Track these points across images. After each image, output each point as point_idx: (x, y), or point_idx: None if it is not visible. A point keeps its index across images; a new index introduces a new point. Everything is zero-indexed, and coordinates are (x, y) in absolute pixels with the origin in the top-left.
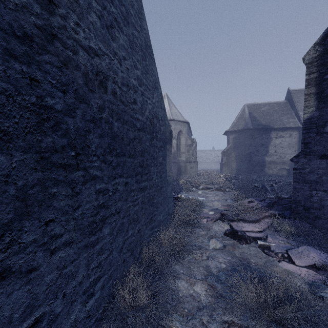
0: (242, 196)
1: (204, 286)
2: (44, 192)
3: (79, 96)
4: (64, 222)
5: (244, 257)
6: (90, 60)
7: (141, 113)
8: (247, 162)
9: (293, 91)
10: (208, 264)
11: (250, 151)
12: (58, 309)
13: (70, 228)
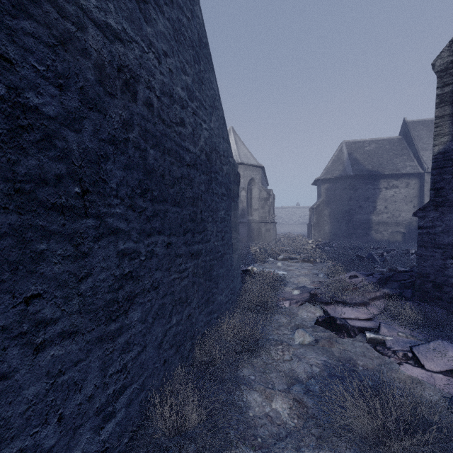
0: (340, 268)
1: (287, 401)
2: (23, 248)
3: (88, 98)
4: (60, 300)
5: (347, 357)
6: (107, 45)
7: (192, 140)
8: (345, 222)
9: (411, 123)
10: (292, 367)
11: (350, 208)
12: (50, 441)
13: (72, 309)
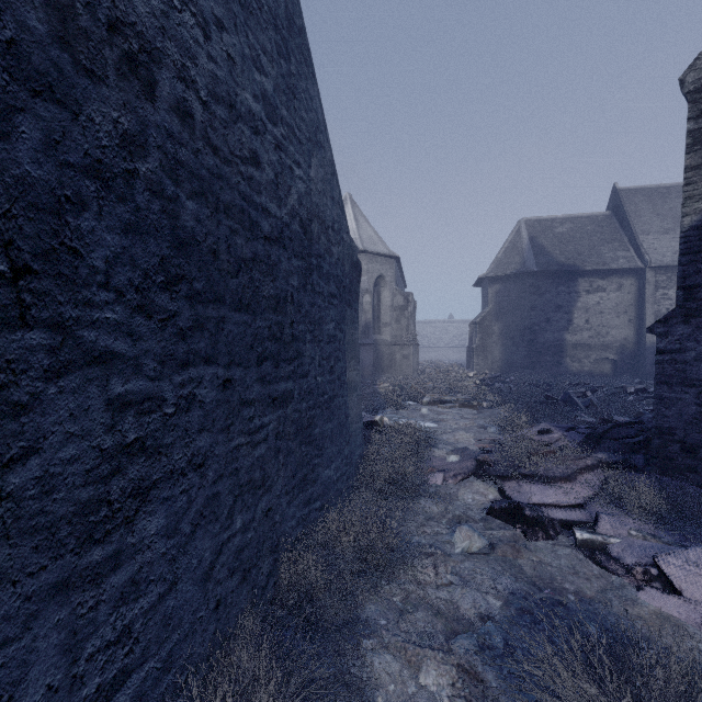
0: (521, 418)
1: (446, 670)
2: None
3: (28, 69)
4: None
5: (546, 576)
6: None
7: (274, 195)
8: (525, 345)
9: (624, 192)
10: (453, 597)
11: (532, 322)
12: None
13: None
